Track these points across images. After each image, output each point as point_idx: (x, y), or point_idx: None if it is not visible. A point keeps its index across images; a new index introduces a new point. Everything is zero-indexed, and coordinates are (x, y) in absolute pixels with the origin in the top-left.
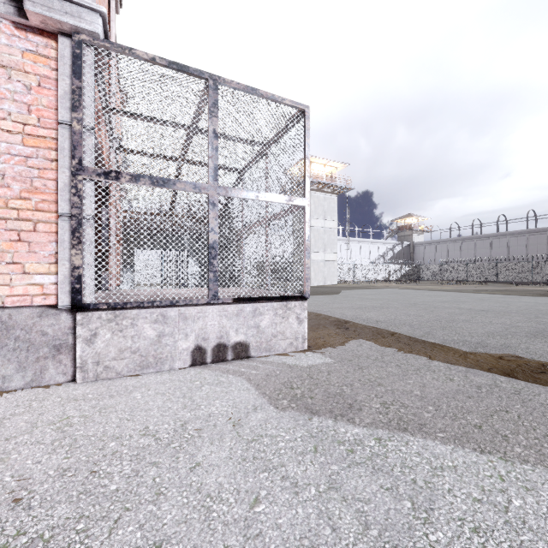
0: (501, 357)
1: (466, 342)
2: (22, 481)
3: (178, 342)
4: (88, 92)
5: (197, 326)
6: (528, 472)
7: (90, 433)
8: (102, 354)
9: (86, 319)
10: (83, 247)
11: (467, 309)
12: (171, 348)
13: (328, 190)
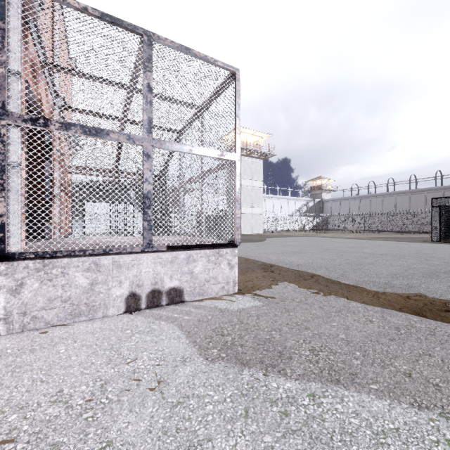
0: (408, 297)
1: (375, 283)
2: None
3: (112, 289)
4: (14, 35)
5: (131, 273)
6: None
7: None
8: (29, 305)
9: (11, 269)
10: (7, 195)
11: (369, 253)
12: (105, 295)
13: (255, 155)
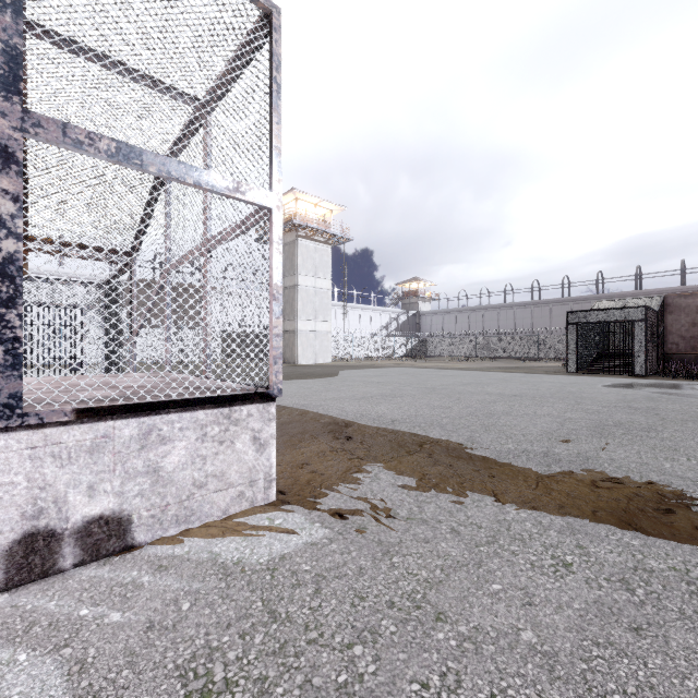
0: (595, 483)
1: (530, 455)
2: None
3: None
4: None
5: None
6: None
7: None
8: None
9: None
10: None
11: (497, 394)
12: None
13: (320, 239)
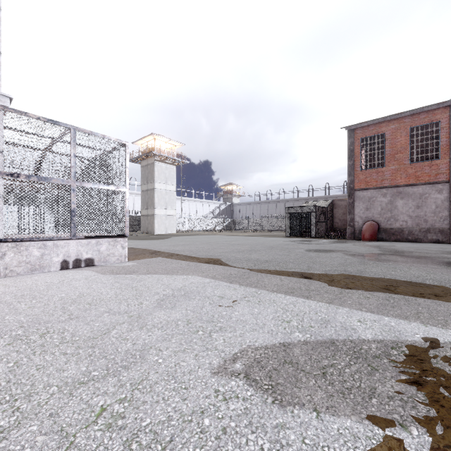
0: (212, 258)
1: (206, 255)
2: (4, 292)
3: (53, 258)
4: (0, 133)
5: (64, 250)
6: (175, 276)
7: (21, 285)
8: (9, 264)
9: None
10: None
11: (231, 244)
12: (49, 261)
13: (169, 162)
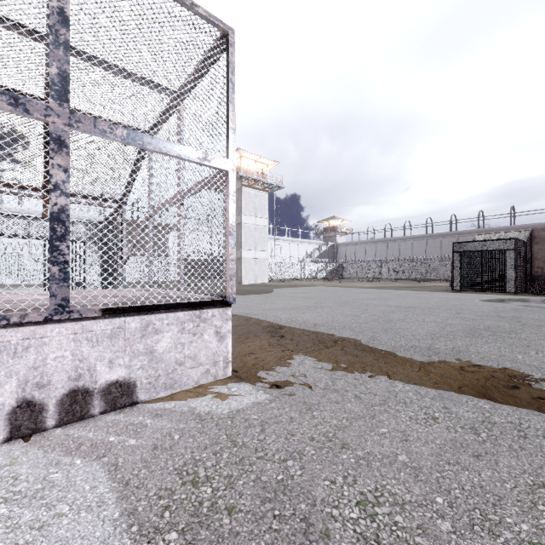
0: (462, 368)
1: (416, 349)
2: None
3: None
4: None
5: (22, 364)
6: None
7: None
8: None
9: None
10: None
11: (395, 306)
12: None
13: (259, 187)
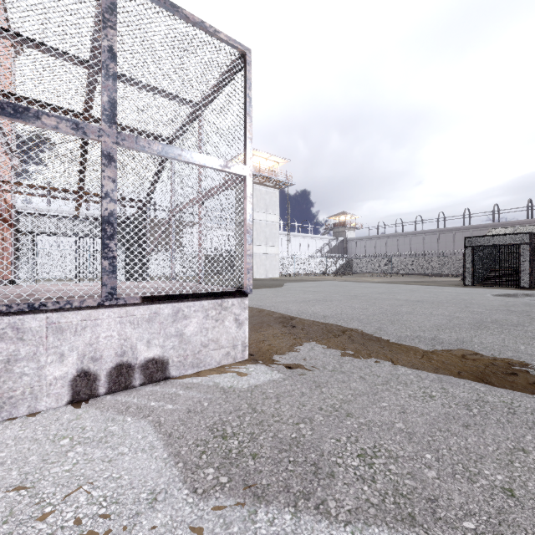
0: (464, 356)
1: (421, 339)
2: None
3: (46, 367)
4: None
5: (81, 341)
6: None
7: None
8: None
9: None
10: None
11: (404, 300)
12: (32, 378)
13: (270, 184)
